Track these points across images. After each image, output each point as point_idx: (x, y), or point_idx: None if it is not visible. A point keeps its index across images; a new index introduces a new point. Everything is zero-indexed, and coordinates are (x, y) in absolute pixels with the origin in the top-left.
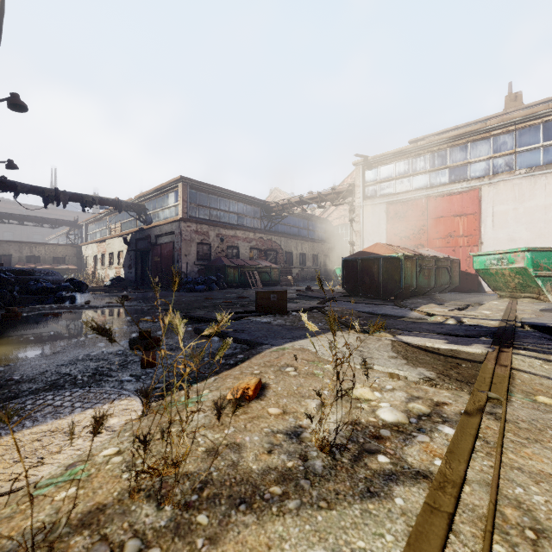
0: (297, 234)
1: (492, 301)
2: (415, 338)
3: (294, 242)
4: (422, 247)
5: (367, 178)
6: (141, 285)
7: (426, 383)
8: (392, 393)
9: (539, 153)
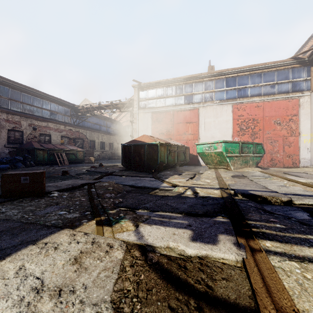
0: (99, 129)
1: (207, 171)
2: (158, 230)
3: (96, 134)
4: (170, 140)
5: (141, 96)
6: None
7: None
8: None
9: (224, 93)
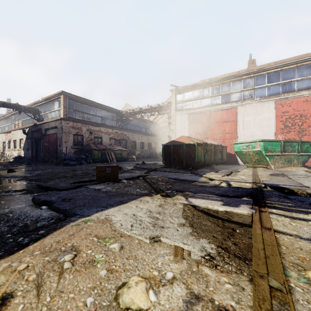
0: (139, 130)
1: (244, 169)
2: (201, 200)
3: (137, 135)
4: (207, 139)
5: (178, 99)
6: (35, 161)
7: (207, 263)
8: (169, 290)
9: (265, 90)
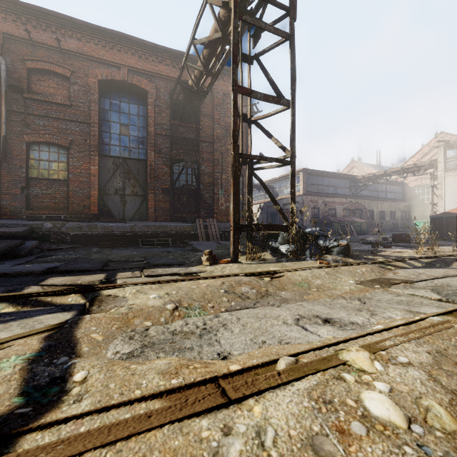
0: (376, 196)
1: None
2: None
3: (375, 203)
4: None
5: (448, 156)
6: None
7: None
8: None
9: None
